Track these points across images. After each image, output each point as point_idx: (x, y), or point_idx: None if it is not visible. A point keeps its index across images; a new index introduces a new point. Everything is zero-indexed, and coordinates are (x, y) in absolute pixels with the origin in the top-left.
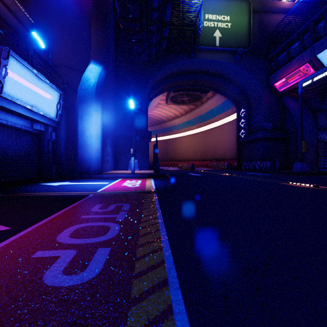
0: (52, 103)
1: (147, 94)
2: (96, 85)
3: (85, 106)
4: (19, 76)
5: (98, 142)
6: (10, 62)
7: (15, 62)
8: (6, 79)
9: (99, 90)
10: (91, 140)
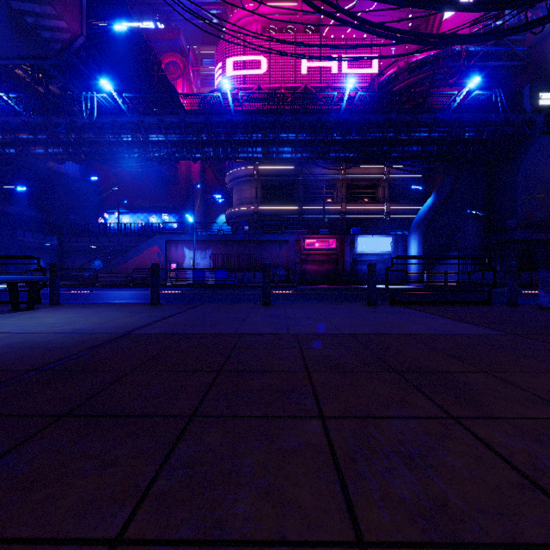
0: (386, 244)
1: (547, 172)
2: (418, 219)
3: (409, 237)
4: (364, 242)
5: (415, 261)
6: (359, 239)
7: (361, 238)
8: (359, 246)
9: (419, 223)
10: (411, 260)
